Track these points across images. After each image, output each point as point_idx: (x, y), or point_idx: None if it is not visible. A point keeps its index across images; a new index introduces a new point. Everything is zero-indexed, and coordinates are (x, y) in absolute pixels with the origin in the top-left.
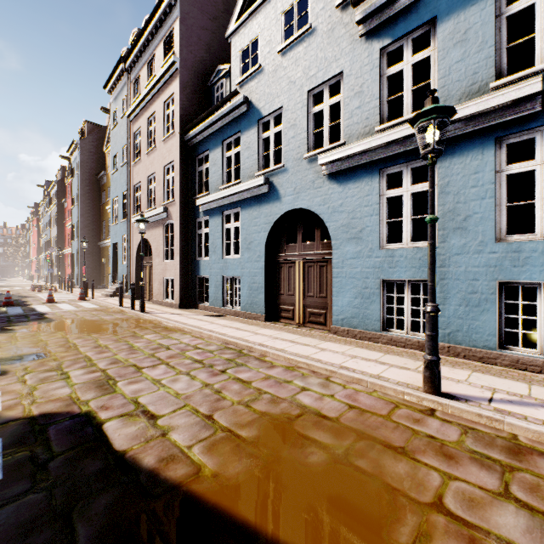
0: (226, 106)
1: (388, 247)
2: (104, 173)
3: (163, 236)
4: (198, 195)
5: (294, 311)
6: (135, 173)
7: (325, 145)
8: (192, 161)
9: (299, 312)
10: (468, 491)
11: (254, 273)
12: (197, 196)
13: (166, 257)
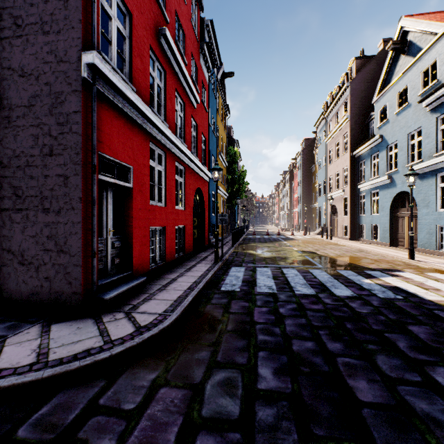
0: (371, 140)
1: (440, 210)
2: (313, 166)
3: (342, 204)
4: (360, 182)
5: (404, 242)
6: (329, 171)
7: (415, 160)
8: (357, 165)
9: (406, 242)
10: (382, 264)
11: (384, 222)
12: (359, 183)
13: (343, 214)
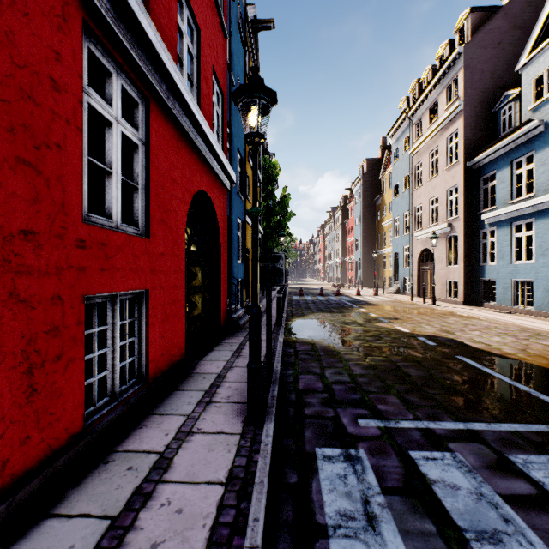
0: (516, 132)
1: None
2: (379, 196)
3: (446, 246)
4: (482, 209)
5: None
6: (416, 197)
7: None
8: (475, 182)
9: None
10: None
11: None
12: (481, 211)
13: (448, 263)
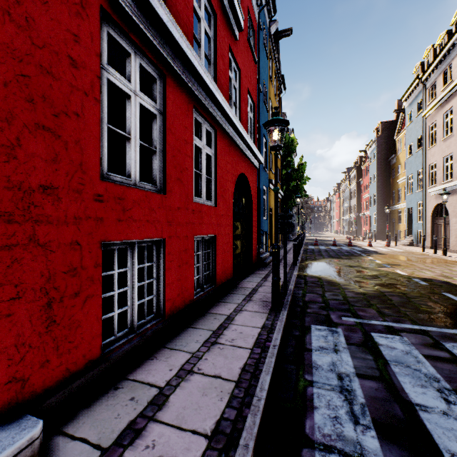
0: None
1: None
2: (394, 156)
3: None
4: None
5: None
6: (430, 156)
7: None
8: None
9: None
10: None
11: None
12: None
13: None
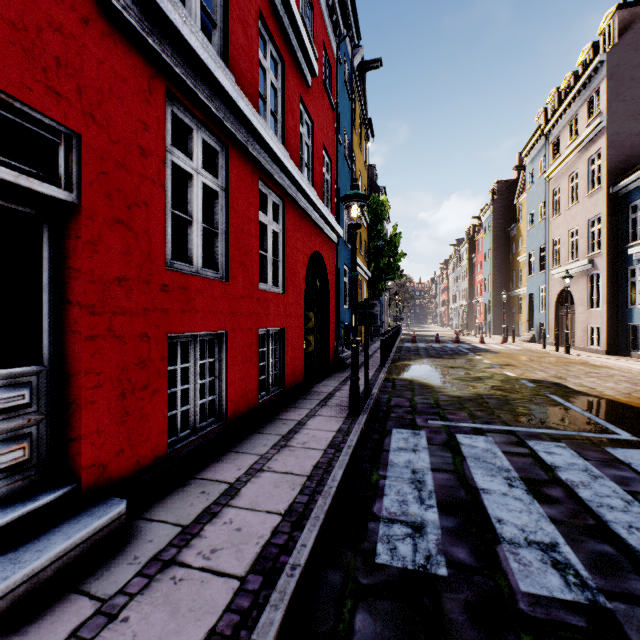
0: None
1: None
2: (513, 226)
3: (586, 286)
4: (630, 242)
5: None
6: (553, 228)
7: None
8: (622, 210)
9: None
10: None
11: None
12: (628, 245)
13: (589, 305)
